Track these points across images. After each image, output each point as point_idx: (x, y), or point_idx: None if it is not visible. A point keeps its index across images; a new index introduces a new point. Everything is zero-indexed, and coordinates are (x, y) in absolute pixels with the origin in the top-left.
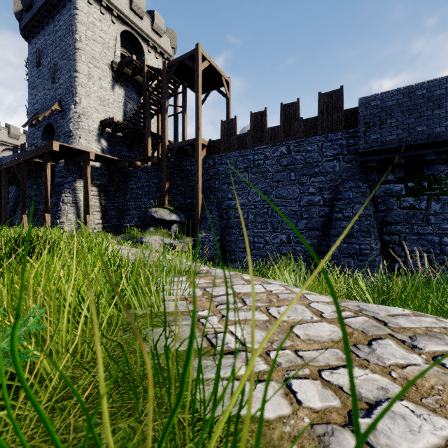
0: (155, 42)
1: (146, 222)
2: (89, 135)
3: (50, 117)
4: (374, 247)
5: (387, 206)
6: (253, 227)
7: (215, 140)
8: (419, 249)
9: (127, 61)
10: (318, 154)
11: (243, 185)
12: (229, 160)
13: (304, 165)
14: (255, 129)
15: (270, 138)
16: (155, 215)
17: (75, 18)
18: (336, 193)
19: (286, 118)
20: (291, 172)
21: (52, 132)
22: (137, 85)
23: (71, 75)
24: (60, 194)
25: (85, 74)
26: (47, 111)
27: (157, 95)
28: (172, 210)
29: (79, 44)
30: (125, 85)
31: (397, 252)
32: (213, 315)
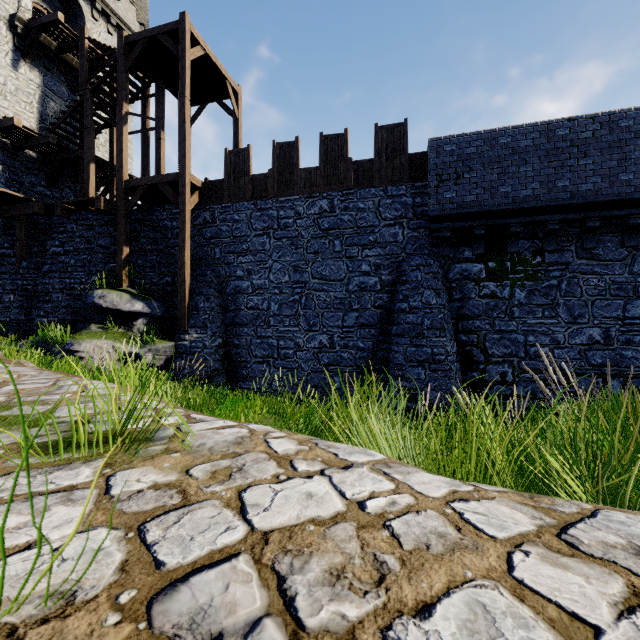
0: (106, 4)
1: (84, 316)
2: None
3: None
4: (450, 351)
5: (464, 293)
6: (277, 323)
7: (215, 180)
8: (502, 352)
9: (46, 20)
10: (374, 215)
11: (262, 256)
12: (238, 215)
13: (355, 230)
14: (280, 168)
15: (304, 186)
16: (102, 302)
17: None
18: (399, 273)
19: (328, 157)
20: (335, 240)
21: None
22: (69, 72)
23: None
24: None
25: None
26: None
27: (107, 92)
28: (136, 294)
29: None
30: (43, 66)
31: (476, 356)
32: None
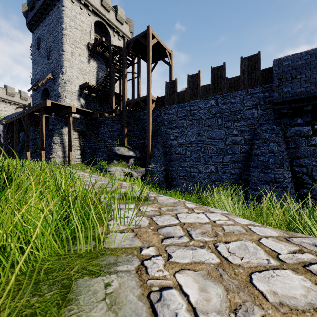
0: (118, 28)
1: (111, 157)
2: (72, 95)
3: (46, 83)
4: (287, 176)
5: (296, 144)
6: (189, 160)
7: (161, 96)
8: None
9: (99, 42)
10: (240, 104)
11: (182, 129)
12: (171, 111)
13: (229, 113)
14: (191, 87)
15: (202, 94)
16: (118, 151)
17: (63, 13)
18: (254, 134)
19: (215, 78)
20: (219, 119)
21: (48, 94)
22: (106, 59)
23: (59, 53)
24: (52, 137)
25: (69, 52)
26: (44, 79)
27: (119, 65)
28: (130, 148)
29: (65, 31)
30: (97, 60)
31: (305, 180)
32: (158, 254)
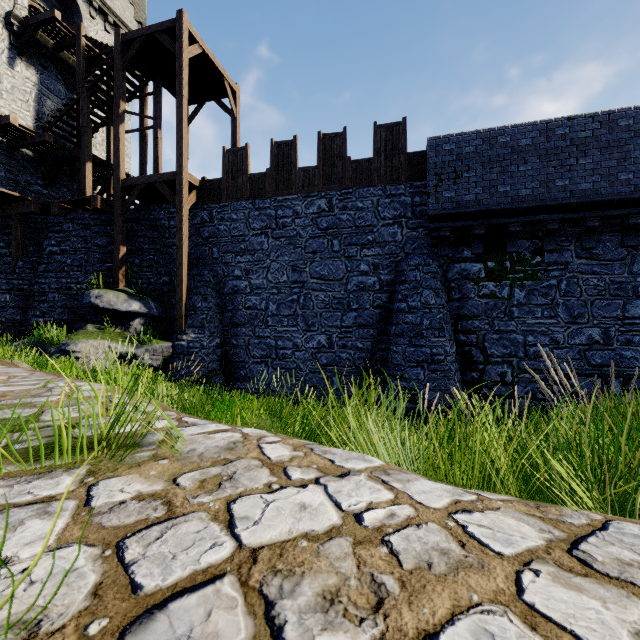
0: (103, 2)
1: (80, 316)
2: None
3: None
4: (449, 351)
5: (463, 293)
6: (275, 323)
7: (213, 179)
8: (501, 352)
9: (43, 18)
10: (373, 214)
11: (260, 255)
12: (236, 214)
13: (353, 230)
14: (278, 167)
15: (302, 185)
16: (98, 302)
17: None
18: (398, 273)
19: (327, 156)
20: (334, 239)
21: None
22: (66, 70)
23: None
24: None
25: None
26: None
27: (104, 90)
28: (133, 294)
29: None
30: (40, 64)
31: (475, 357)
32: None
